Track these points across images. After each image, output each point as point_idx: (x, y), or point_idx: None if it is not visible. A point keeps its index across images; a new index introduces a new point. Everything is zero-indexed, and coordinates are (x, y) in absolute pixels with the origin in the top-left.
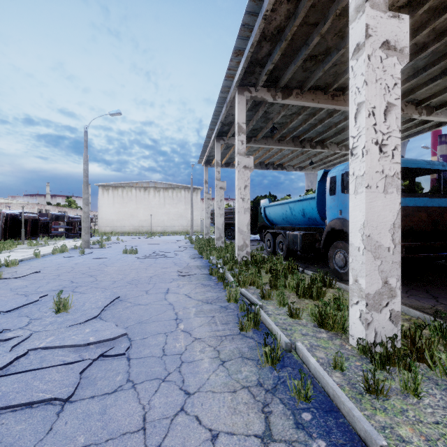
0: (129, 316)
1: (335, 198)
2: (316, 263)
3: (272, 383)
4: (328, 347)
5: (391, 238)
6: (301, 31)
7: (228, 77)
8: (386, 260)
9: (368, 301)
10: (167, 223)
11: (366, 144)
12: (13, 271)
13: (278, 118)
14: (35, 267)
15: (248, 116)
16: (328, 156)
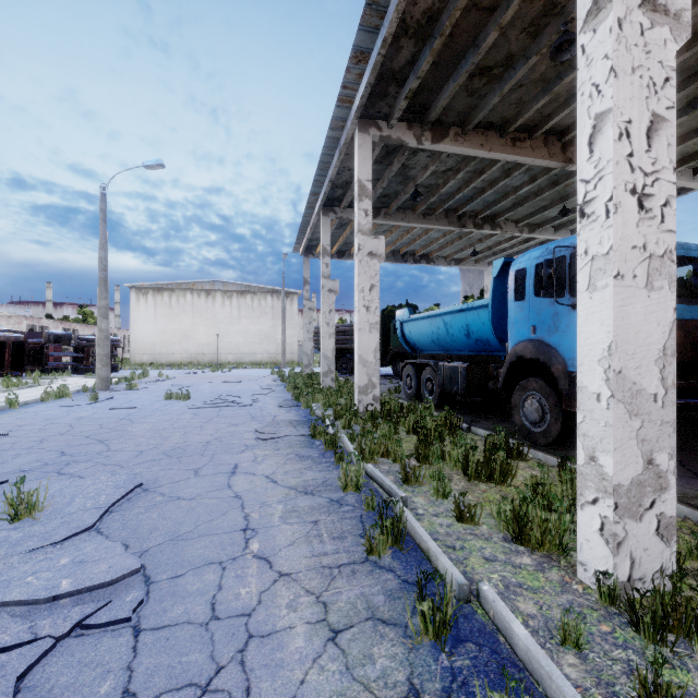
0: (155, 525)
1: (524, 306)
2: (488, 414)
3: (441, 690)
4: (539, 588)
5: (659, 376)
6: (467, 20)
7: (342, 102)
8: (651, 418)
9: (618, 499)
10: (243, 348)
11: (614, 192)
12: None
13: (424, 176)
14: (3, 426)
15: (376, 173)
16: (501, 243)
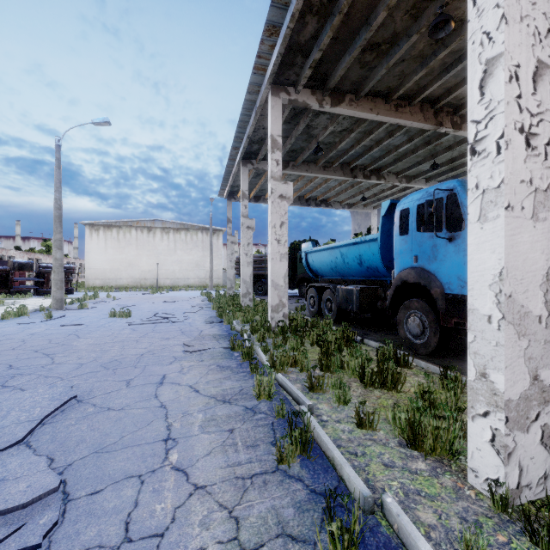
0: (83, 437)
1: (408, 239)
2: (376, 328)
3: None
4: (436, 495)
5: (543, 299)
6: (361, 1)
7: (257, 70)
8: (536, 338)
9: (509, 413)
10: (178, 274)
11: (505, 130)
12: None
13: (324, 135)
14: None
15: (285, 132)
16: (384, 191)
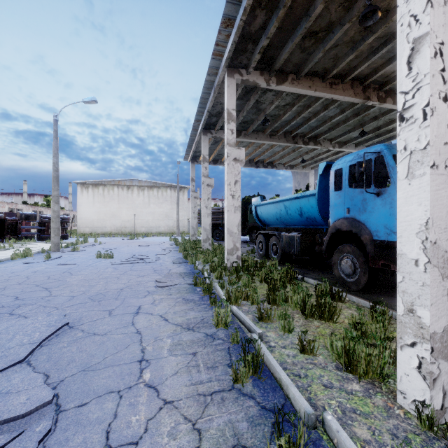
0: (73, 358)
1: (341, 194)
2: (314, 268)
3: None
4: (370, 414)
5: None
6: None
7: (215, 55)
8: None
9: (434, 344)
10: (152, 223)
11: (431, 99)
12: None
13: (270, 109)
14: None
15: (239, 106)
16: (320, 154)
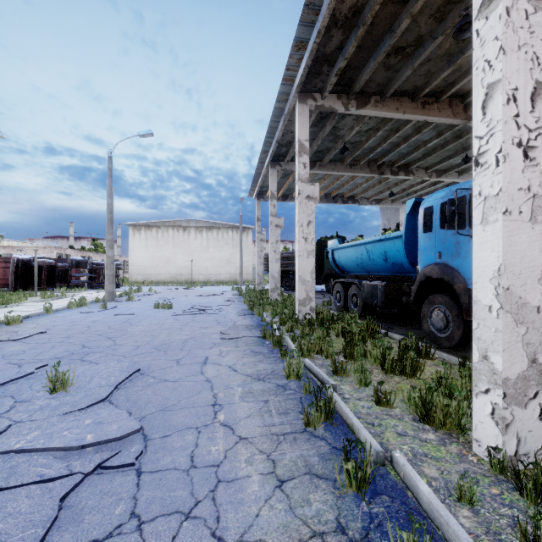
0: (149, 399)
1: (431, 236)
2: (402, 323)
3: (361, 528)
4: (441, 458)
5: (541, 292)
6: (385, 11)
7: (286, 81)
8: (534, 326)
9: (506, 390)
10: (211, 270)
11: (503, 145)
12: (14, 331)
13: (350, 135)
14: (43, 326)
15: (312, 134)
16: (413, 186)
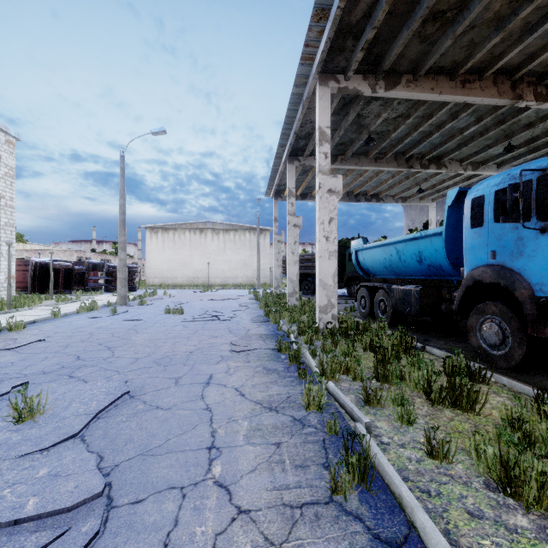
0: (131, 436)
1: (482, 232)
2: (439, 334)
3: None
4: None
5: None
6: None
7: (304, 60)
8: None
9: None
10: (228, 273)
11: None
12: (13, 338)
13: (376, 123)
14: (45, 333)
15: (334, 124)
16: (445, 181)
